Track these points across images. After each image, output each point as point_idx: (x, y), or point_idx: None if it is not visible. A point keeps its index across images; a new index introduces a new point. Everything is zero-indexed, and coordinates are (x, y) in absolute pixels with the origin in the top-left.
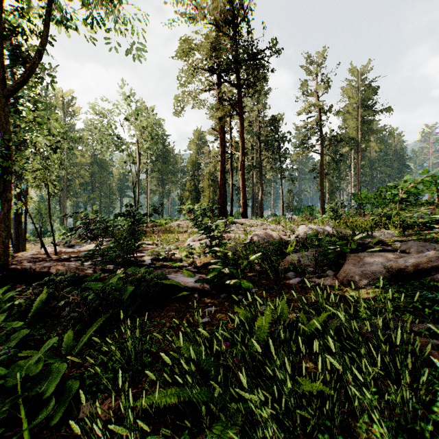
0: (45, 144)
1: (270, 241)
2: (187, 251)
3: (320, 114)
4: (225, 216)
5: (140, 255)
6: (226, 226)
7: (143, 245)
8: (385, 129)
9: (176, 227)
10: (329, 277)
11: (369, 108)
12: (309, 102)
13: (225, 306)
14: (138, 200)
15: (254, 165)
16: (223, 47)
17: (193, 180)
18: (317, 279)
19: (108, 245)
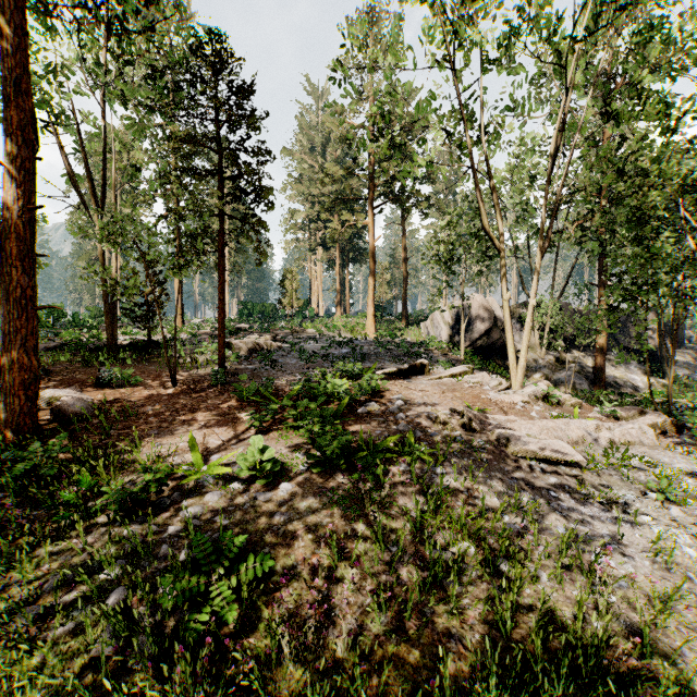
0: None
1: None
2: None
3: None
4: None
5: None
6: None
7: None
8: None
9: None
10: None
11: None
12: None
13: None
14: None
15: None
16: None
17: None
18: None
19: None
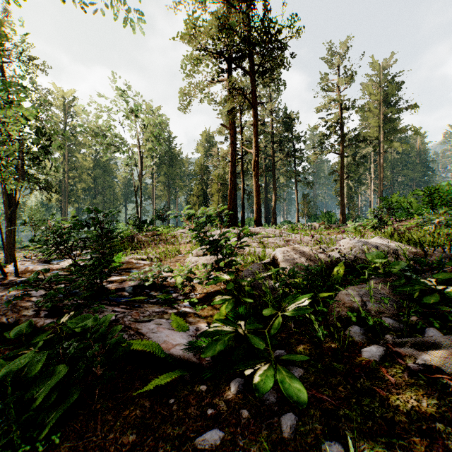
0: (5, 132)
1: (311, 268)
2: (182, 277)
3: (340, 111)
4: (235, 223)
5: (121, 279)
6: (239, 238)
7: (134, 261)
8: (410, 128)
9: (179, 236)
10: (447, 352)
11: (392, 105)
12: (327, 97)
13: (241, 425)
14: (140, 206)
15: (267, 168)
16: (234, 23)
17: (201, 185)
18: (417, 352)
19: (55, 273)
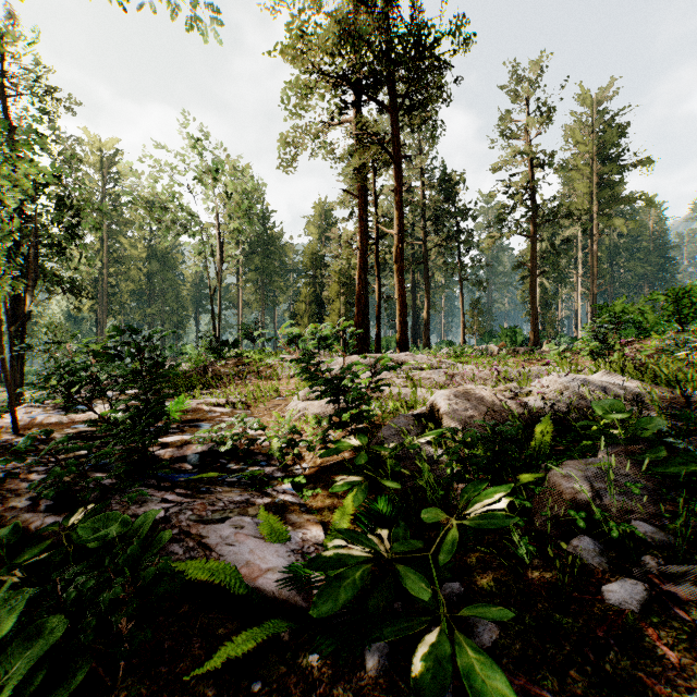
0: None
1: (500, 429)
2: (281, 440)
3: (531, 170)
4: (367, 346)
5: (182, 440)
6: (374, 374)
7: (205, 408)
8: (639, 196)
9: (278, 367)
10: None
11: (612, 161)
12: (511, 148)
13: None
14: (219, 318)
15: (416, 258)
16: (365, 29)
17: (313, 285)
18: None
19: (63, 437)
